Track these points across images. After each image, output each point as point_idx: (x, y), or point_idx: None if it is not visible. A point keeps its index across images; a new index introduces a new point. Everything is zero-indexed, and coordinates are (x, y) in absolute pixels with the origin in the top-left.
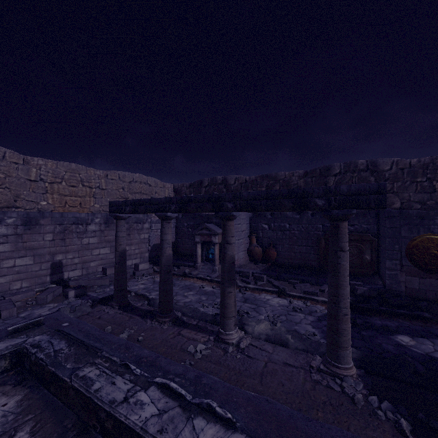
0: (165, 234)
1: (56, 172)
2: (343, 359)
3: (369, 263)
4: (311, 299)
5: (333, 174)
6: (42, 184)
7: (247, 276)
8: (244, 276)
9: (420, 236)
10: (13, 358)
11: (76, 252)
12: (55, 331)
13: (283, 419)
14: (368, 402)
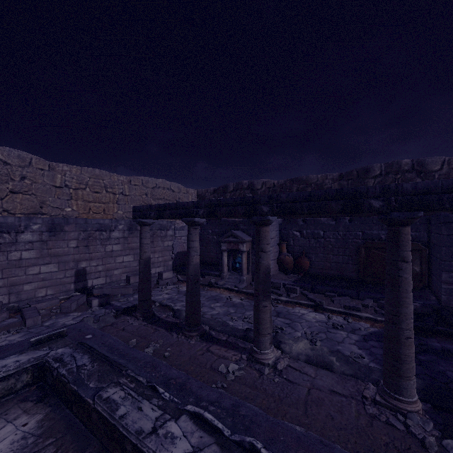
0: (193, 241)
1: (80, 178)
2: (406, 391)
3: (418, 276)
4: (352, 315)
5: (372, 176)
6: (67, 190)
7: (278, 288)
8: (275, 287)
9: None
10: (35, 372)
11: (100, 260)
12: (78, 344)
13: None
14: (442, 446)
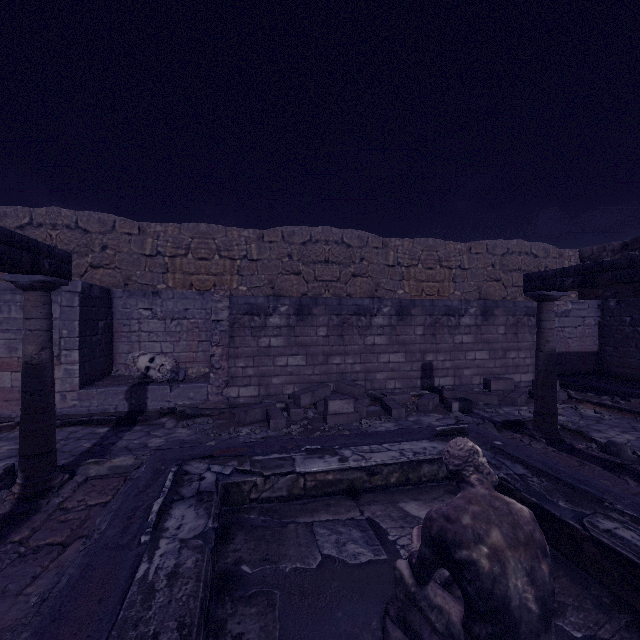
0: None
1: (412, 253)
2: None
3: None
4: None
5: None
6: (399, 269)
7: None
8: None
9: None
10: None
11: (447, 353)
12: (493, 448)
13: None
14: None
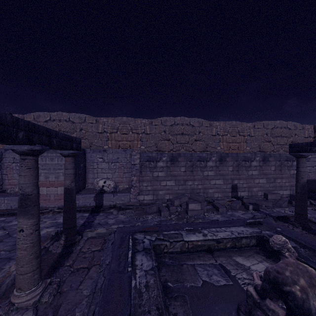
0: None
1: (224, 129)
2: None
3: None
4: None
5: None
6: (218, 137)
7: None
8: None
9: None
10: (257, 240)
11: (245, 180)
12: (277, 232)
13: None
14: None
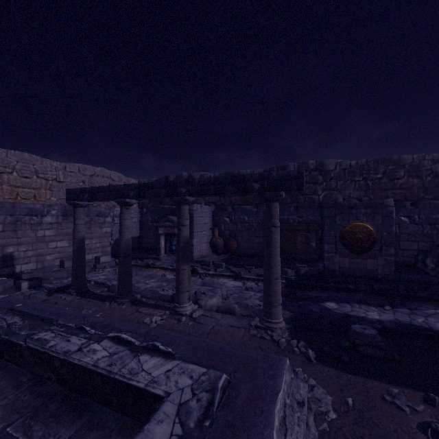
0: (124, 219)
1: (6, 162)
2: (275, 315)
3: (315, 250)
4: (262, 280)
5: None
6: None
7: (208, 265)
8: (205, 264)
9: (350, 223)
10: None
11: (30, 245)
12: (8, 310)
13: (214, 350)
14: (290, 344)
